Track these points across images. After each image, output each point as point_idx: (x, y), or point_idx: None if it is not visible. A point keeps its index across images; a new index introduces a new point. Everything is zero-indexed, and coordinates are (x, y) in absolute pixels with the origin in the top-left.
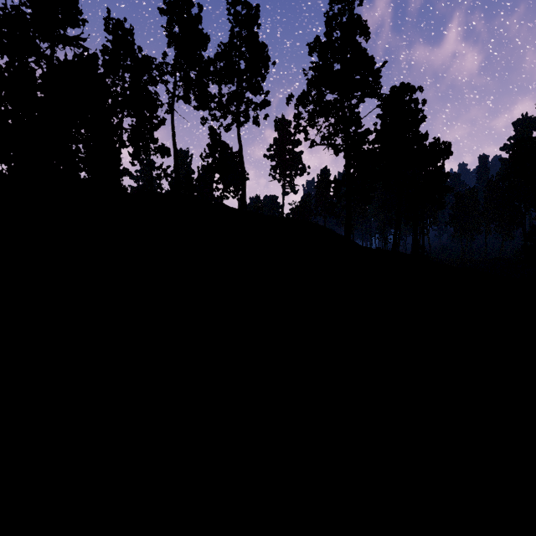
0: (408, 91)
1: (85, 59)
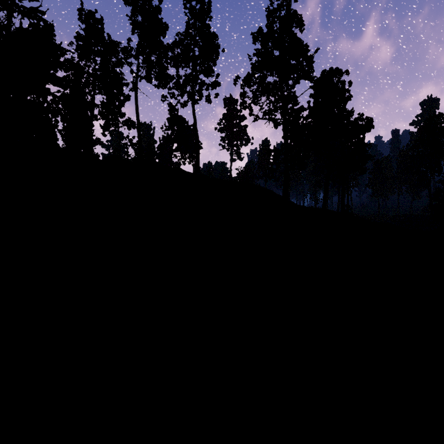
0: (336, 74)
1: (40, 28)
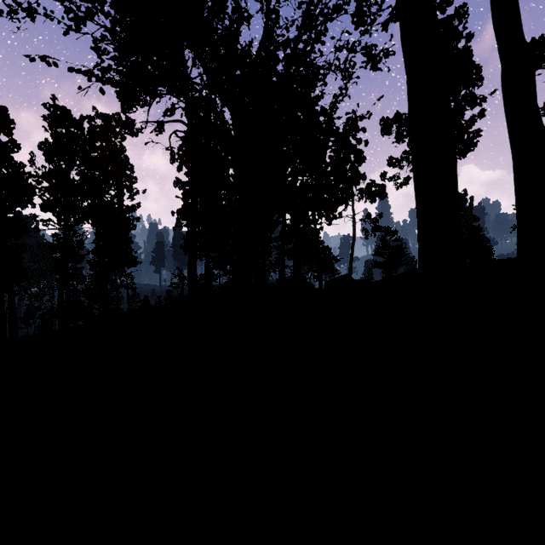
0: None
1: None
